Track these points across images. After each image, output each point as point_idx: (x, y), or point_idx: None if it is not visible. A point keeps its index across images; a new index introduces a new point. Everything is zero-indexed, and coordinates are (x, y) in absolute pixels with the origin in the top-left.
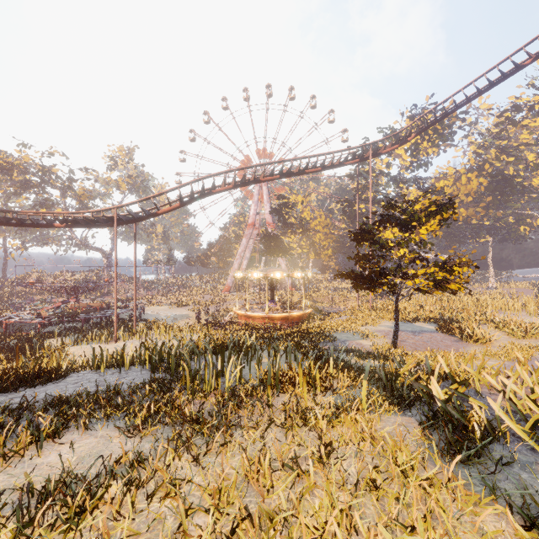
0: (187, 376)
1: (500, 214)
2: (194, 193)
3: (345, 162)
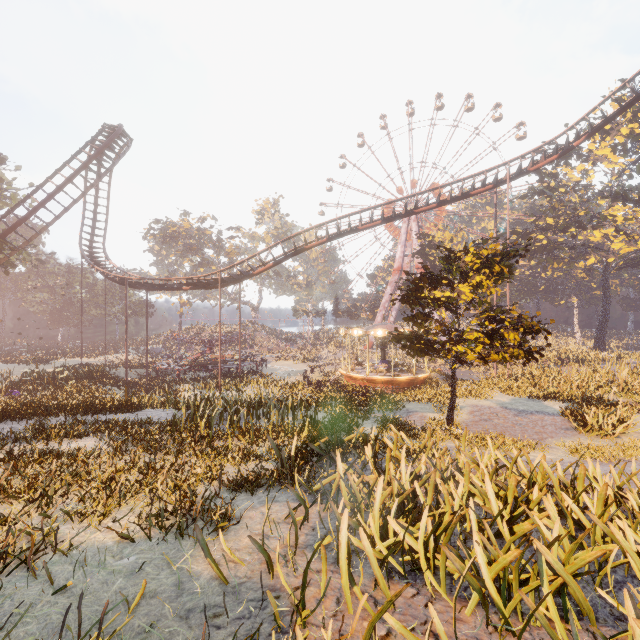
0: (183, 417)
1: None
2: (291, 250)
3: (471, 192)
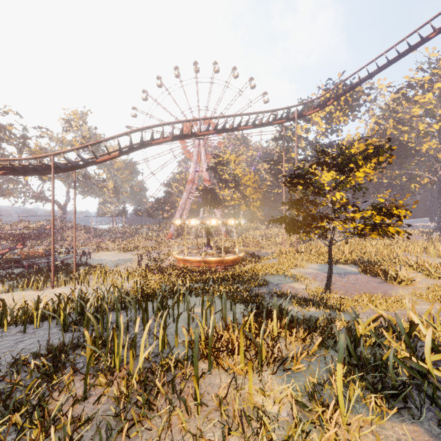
0: (87, 349)
1: (396, 174)
2: (134, 144)
3: (274, 122)
